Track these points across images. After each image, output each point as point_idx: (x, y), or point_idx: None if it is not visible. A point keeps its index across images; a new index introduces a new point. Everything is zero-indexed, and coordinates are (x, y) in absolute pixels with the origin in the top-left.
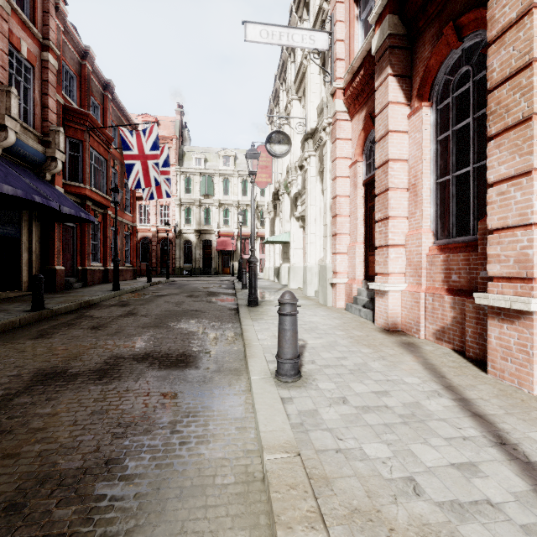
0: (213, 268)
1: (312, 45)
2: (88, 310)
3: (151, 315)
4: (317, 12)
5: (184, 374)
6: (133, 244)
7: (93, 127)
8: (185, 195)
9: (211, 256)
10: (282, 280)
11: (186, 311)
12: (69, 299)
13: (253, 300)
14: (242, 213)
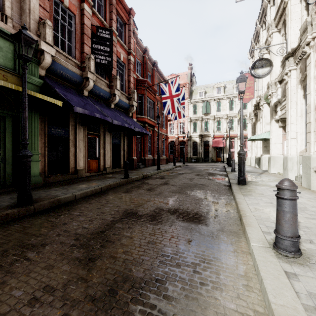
0: (210, 158)
1: None
2: (146, 180)
3: (176, 185)
4: None
5: (198, 228)
6: (166, 145)
7: (148, 87)
8: (193, 115)
9: (208, 150)
10: (262, 167)
11: (196, 184)
12: (138, 173)
13: (242, 181)
14: (230, 122)
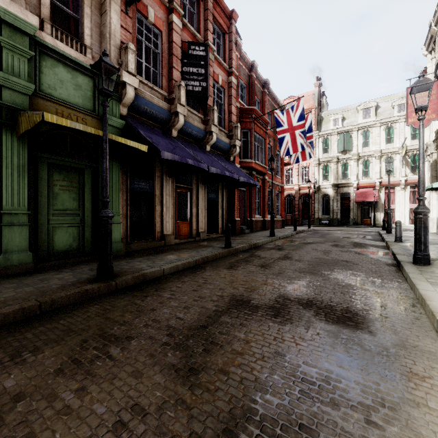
0: (351, 219)
1: None
2: (256, 251)
3: (303, 260)
4: None
5: (356, 337)
6: (282, 200)
7: (256, 117)
8: (322, 155)
9: (348, 207)
10: None
11: (336, 261)
12: (243, 241)
13: (423, 258)
14: (390, 161)
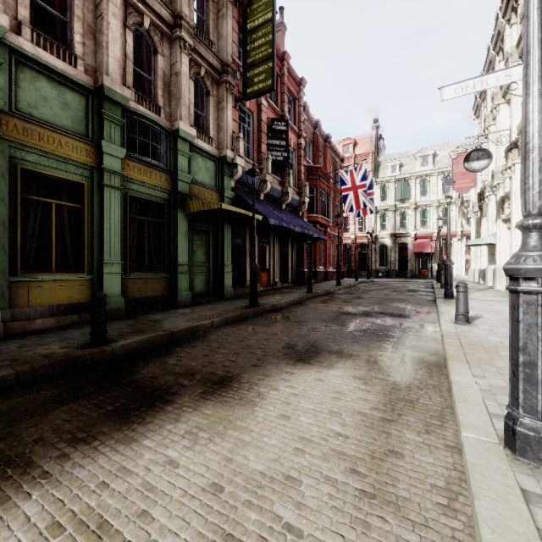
0: (409, 271)
1: (508, 81)
2: (332, 295)
3: (372, 299)
4: (520, 33)
5: (404, 319)
6: (341, 251)
7: (322, 175)
8: (380, 203)
9: (406, 258)
10: (487, 282)
11: (394, 299)
12: (317, 288)
13: (449, 294)
14: (441, 218)
